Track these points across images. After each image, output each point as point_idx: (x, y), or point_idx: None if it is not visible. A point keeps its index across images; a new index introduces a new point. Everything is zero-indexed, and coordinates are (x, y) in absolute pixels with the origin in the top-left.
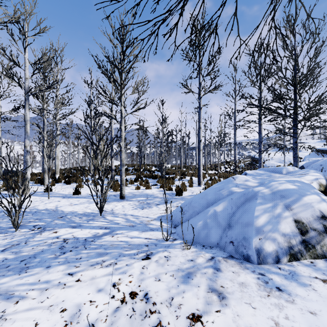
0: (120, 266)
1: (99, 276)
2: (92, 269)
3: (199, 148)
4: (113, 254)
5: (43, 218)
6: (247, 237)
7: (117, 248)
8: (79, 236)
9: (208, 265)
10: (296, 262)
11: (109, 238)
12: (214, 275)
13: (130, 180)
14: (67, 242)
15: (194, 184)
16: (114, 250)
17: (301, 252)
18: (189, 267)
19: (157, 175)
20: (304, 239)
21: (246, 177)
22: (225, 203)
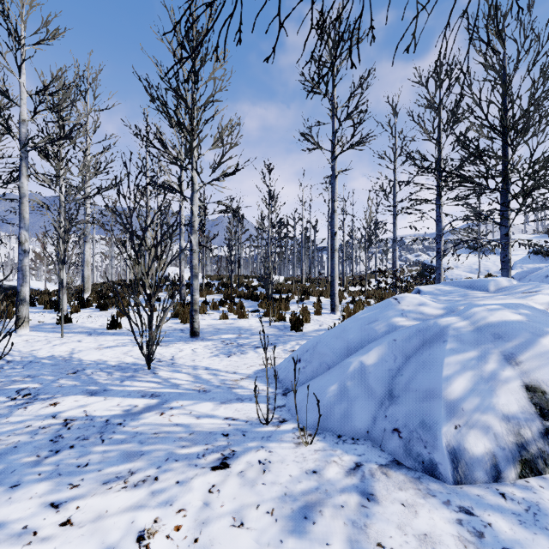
0: (163, 487)
1: (114, 512)
2: (103, 493)
3: (332, 247)
4: (155, 456)
5: (40, 374)
6: (429, 422)
7: (165, 440)
8: (97, 414)
9: (349, 484)
10: (536, 480)
11: (153, 417)
12: (363, 512)
13: (212, 303)
14: (69, 427)
15: (324, 310)
16: (158, 445)
17: (545, 456)
18: (308, 489)
19: (260, 294)
20: (548, 428)
21: (419, 298)
22: (382, 348)
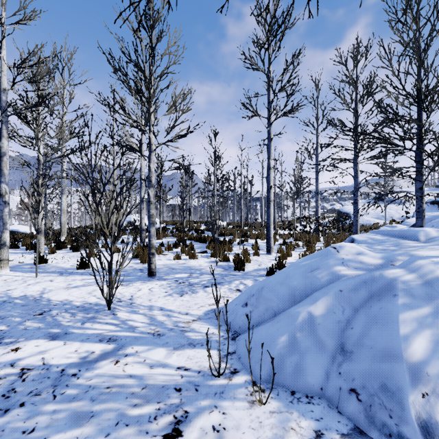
0: None
1: None
2: None
3: (268, 199)
4: (105, 418)
5: (9, 316)
6: (392, 387)
7: (117, 396)
8: (54, 362)
9: None
10: None
11: (108, 367)
12: None
13: (167, 245)
14: (24, 379)
15: (261, 251)
16: (109, 403)
17: None
18: None
19: (207, 237)
20: None
21: (357, 247)
22: (329, 298)
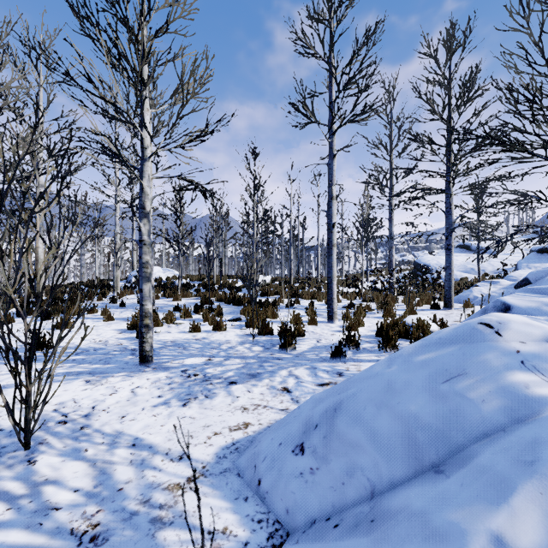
0: None
1: None
2: None
3: (329, 242)
4: None
5: None
6: None
7: None
8: None
9: None
10: None
11: None
12: None
13: (183, 310)
14: None
15: (319, 318)
16: None
17: None
18: None
19: (244, 297)
20: None
21: (538, 324)
22: (547, 489)
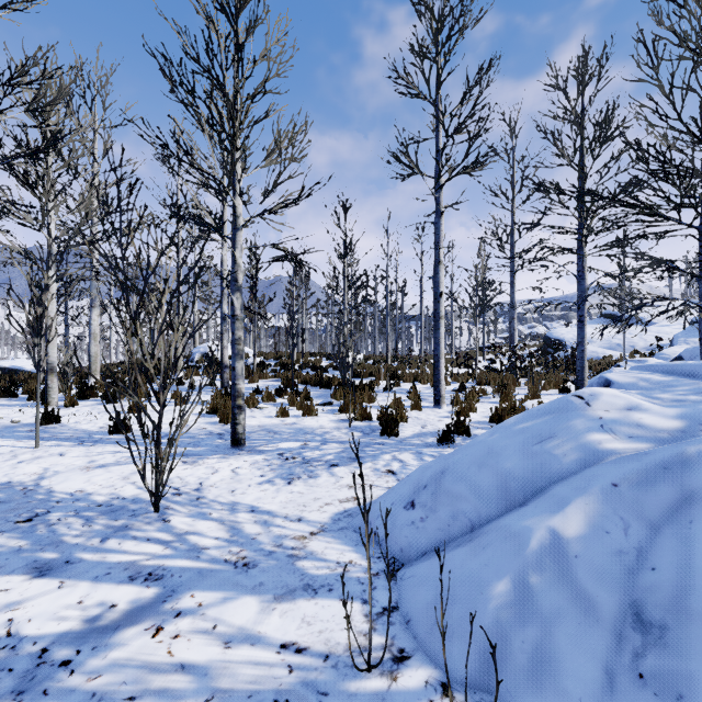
0: None
1: None
2: None
3: (436, 314)
4: None
5: None
6: None
7: None
8: (31, 630)
9: None
10: None
11: (138, 643)
12: None
13: (266, 392)
14: None
15: (423, 402)
16: None
17: None
18: None
19: (333, 379)
20: None
21: (624, 396)
22: (591, 501)
